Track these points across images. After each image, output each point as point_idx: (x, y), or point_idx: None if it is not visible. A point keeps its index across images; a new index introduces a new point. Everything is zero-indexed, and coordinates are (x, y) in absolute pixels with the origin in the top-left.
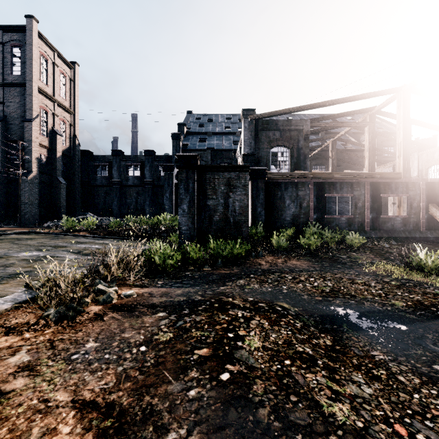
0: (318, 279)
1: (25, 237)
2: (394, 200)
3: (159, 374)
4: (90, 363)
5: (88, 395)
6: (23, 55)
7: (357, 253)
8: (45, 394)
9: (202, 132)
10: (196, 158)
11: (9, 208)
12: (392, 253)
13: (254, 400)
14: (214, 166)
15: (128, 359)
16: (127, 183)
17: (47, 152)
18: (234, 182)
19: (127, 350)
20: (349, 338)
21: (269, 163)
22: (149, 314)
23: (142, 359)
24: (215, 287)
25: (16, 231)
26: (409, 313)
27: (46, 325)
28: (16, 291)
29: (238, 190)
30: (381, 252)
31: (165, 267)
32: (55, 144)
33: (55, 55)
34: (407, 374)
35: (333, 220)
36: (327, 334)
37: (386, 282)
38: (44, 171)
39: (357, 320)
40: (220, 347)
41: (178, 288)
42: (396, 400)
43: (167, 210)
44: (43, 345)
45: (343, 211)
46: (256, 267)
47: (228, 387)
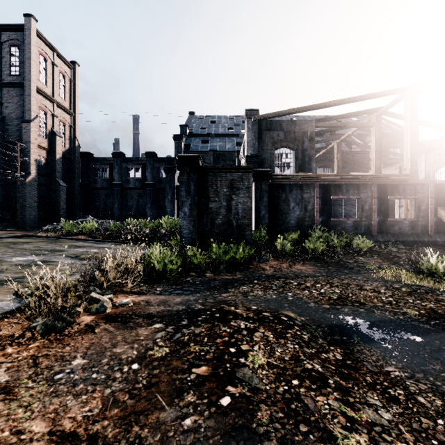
0: (325, 285)
1: (21, 241)
2: (400, 203)
3: (151, 398)
4: (75, 385)
5: (68, 425)
6: (22, 54)
7: (364, 257)
8: (19, 424)
9: (204, 134)
10: (198, 159)
11: (7, 211)
12: (401, 257)
13: (259, 432)
14: (216, 167)
15: (118, 379)
16: (128, 185)
17: (46, 154)
18: (237, 184)
19: (117, 369)
20: (360, 351)
21: (273, 165)
22: (144, 325)
23: (133, 380)
24: (217, 293)
25: (13, 235)
26: (422, 322)
27: (31, 338)
28: (5, 299)
29: (241, 192)
30: (389, 257)
31: (165, 273)
32: (54, 145)
33: (55, 55)
34: (427, 395)
35: (338, 223)
36: (337, 346)
37: (396, 288)
38: (44, 173)
39: (368, 331)
40: (221, 364)
41: (177, 296)
42: (418, 427)
43: (169, 213)
44: (25, 362)
45: (349, 214)
46: (259, 273)
47: (229, 415)
